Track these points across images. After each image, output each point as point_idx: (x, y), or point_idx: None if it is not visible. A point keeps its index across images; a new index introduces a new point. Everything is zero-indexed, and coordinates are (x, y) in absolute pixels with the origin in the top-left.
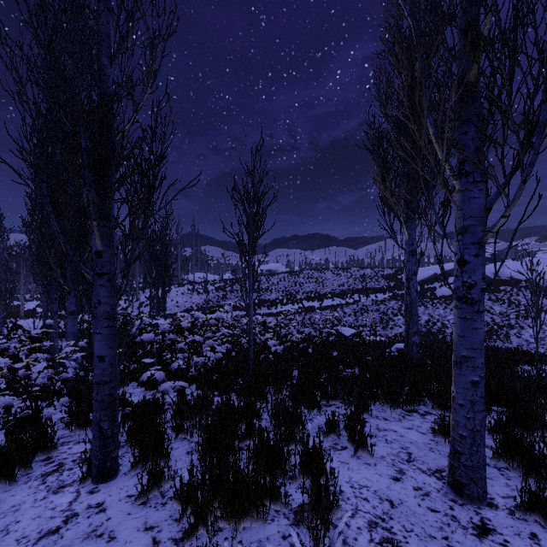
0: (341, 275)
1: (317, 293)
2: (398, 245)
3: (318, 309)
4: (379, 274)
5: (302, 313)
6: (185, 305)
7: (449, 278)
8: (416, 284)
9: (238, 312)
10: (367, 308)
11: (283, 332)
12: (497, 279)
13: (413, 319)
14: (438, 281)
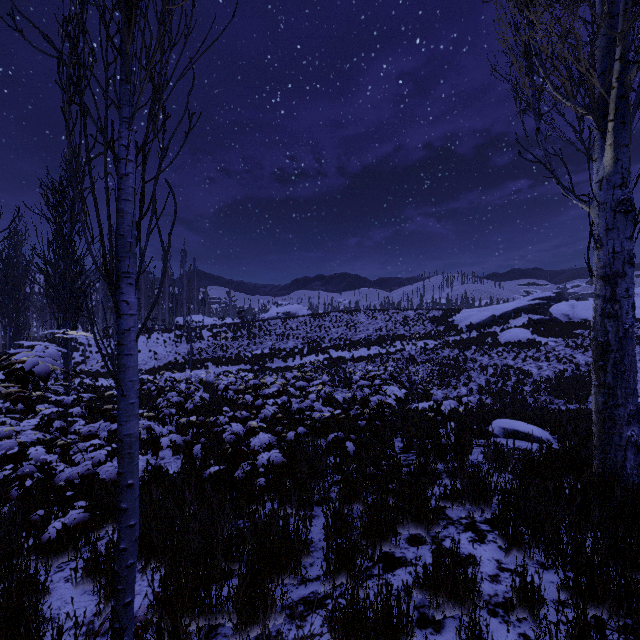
0: (377, 318)
1: (348, 340)
2: (575, 196)
3: (350, 361)
4: (423, 317)
5: (328, 366)
6: (167, 357)
7: (509, 320)
8: (632, 288)
9: (241, 366)
10: (414, 359)
11: (294, 406)
12: (569, 322)
13: (625, 380)
14: (497, 325)
